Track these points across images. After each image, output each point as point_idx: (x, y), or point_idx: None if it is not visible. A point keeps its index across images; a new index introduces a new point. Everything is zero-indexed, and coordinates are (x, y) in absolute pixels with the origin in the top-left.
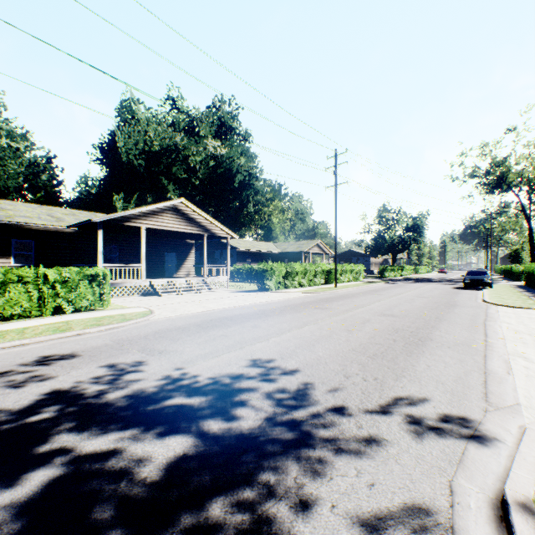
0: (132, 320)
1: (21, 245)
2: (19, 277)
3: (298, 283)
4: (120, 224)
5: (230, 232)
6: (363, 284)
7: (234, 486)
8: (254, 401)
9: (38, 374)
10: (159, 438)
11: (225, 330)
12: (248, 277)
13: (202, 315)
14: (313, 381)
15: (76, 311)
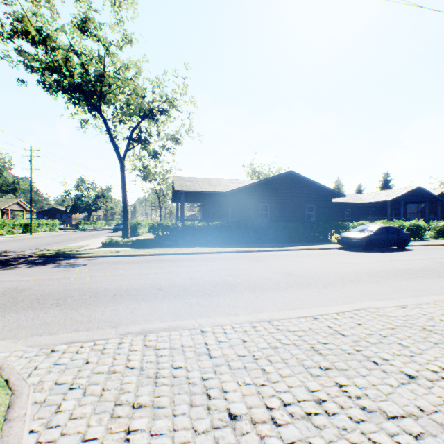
0: None
1: None
2: None
3: None
4: None
5: None
6: (55, 232)
7: None
8: None
9: None
10: None
11: None
12: None
13: None
14: (10, 250)
15: None
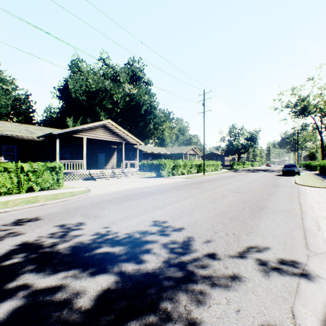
0: (77, 195)
1: (8, 149)
2: (5, 169)
3: (180, 172)
4: (70, 135)
5: (139, 141)
6: (220, 173)
7: (143, 313)
8: (155, 249)
9: (14, 231)
10: (91, 276)
11: (136, 202)
12: (150, 168)
13: (121, 192)
14: (193, 235)
15: (42, 190)
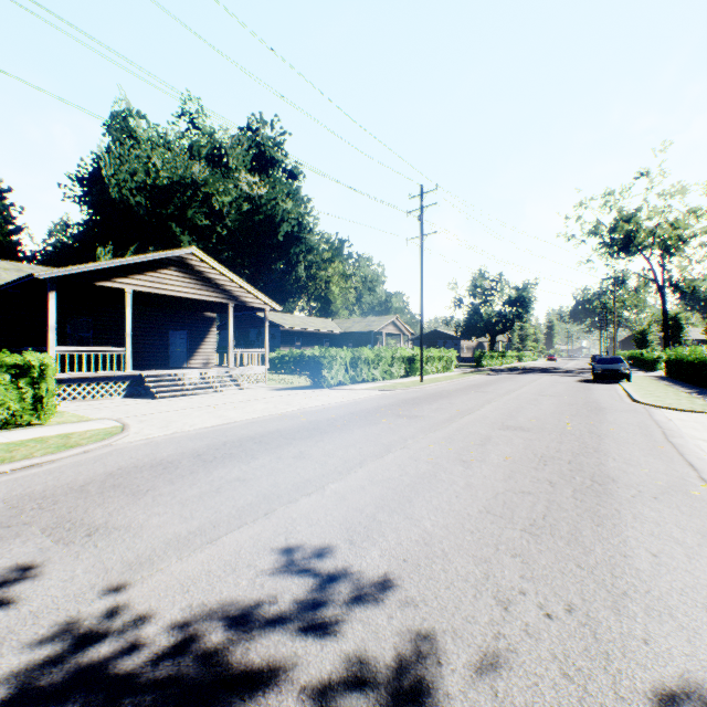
0: (76, 448)
1: None
2: None
3: (368, 376)
4: (89, 284)
5: (269, 301)
6: (457, 376)
7: None
8: None
9: None
10: None
11: (244, 466)
12: (297, 366)
13: (212, 433)
14: (431, 627)
15: None
